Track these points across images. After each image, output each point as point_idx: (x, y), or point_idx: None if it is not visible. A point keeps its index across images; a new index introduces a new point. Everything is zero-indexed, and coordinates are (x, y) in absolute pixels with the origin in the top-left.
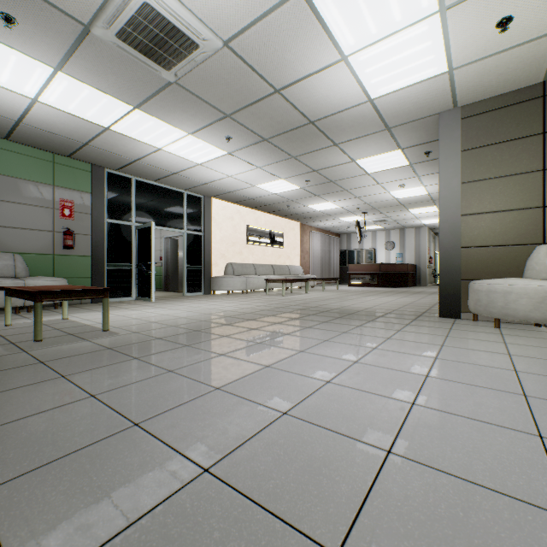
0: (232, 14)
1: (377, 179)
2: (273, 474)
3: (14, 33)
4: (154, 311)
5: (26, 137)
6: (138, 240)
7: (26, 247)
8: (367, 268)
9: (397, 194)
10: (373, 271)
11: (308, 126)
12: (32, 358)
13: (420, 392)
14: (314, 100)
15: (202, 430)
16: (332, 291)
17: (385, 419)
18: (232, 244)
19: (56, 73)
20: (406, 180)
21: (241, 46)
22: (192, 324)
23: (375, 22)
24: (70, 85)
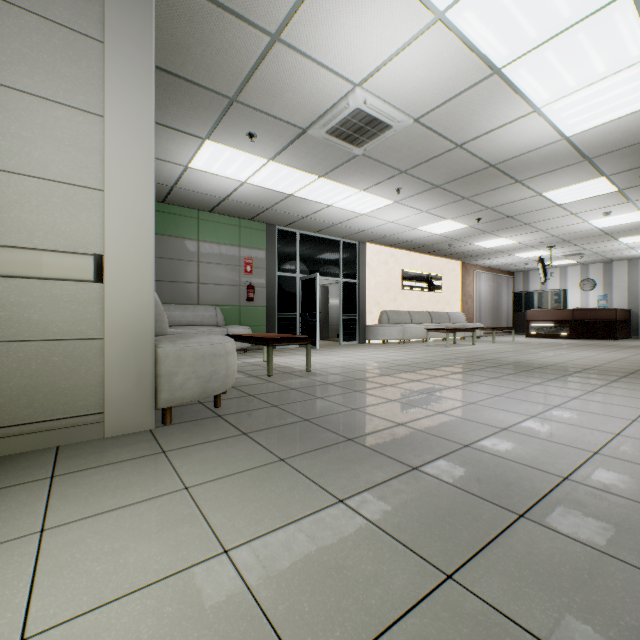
0: (427, 100)
1: (570, 209)
2: (512, 452)
3: (250, 143)
4: (329, 358)
5: (224, 208)
6: (301, 290)
7: (222, 300)
8: (553, 315)
9: (598, 223)
10: (562, 318)
11: (487, 169)
12: (283, 386)
13: (625, 429)
14: (497, 147)
15: (448, 431)
16: (505, 342)
17: (591, 439)
18: (386, 291)
19: (268, 163)
20: (613, 207)
21: (430, 119)
22: (376, 370)
23: (574, 78)
24: (275, 169)
